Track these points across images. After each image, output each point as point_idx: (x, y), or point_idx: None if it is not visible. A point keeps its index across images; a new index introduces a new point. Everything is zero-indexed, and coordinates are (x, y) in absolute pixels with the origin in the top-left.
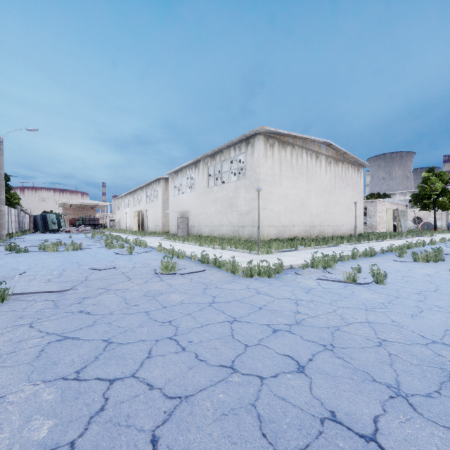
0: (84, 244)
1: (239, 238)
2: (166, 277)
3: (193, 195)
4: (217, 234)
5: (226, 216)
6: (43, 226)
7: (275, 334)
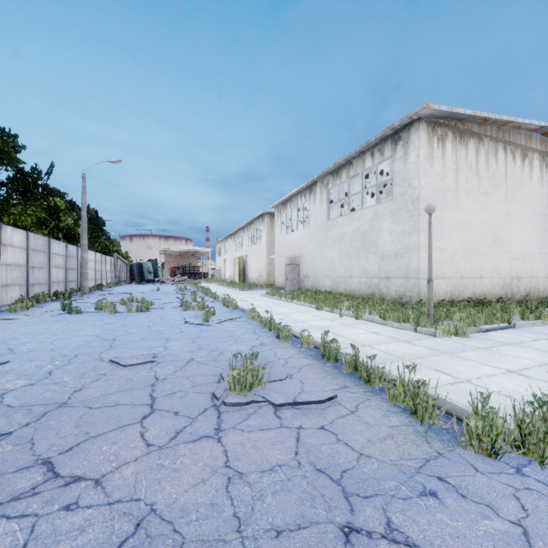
0: (162, 300)
1: (380, 296)
2: (234, 414)
3: (306, 233)
4: (343, 289)
5: (357, 261)
6: (140, 275)
7: None
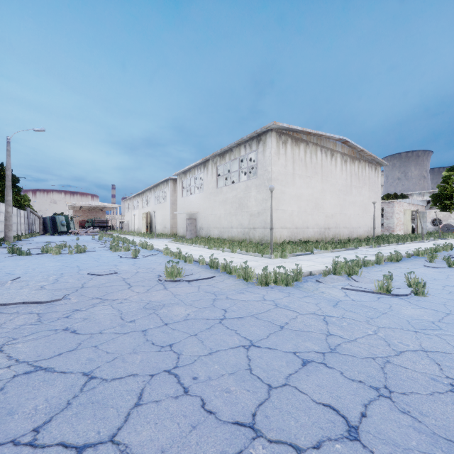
0: (89, 246)
1: (250, 240)
2: (170, 284)
3: (201, 196)
4: (227, 236)
5: (235, 217)
6: (53, 227)
7: (306, 368)
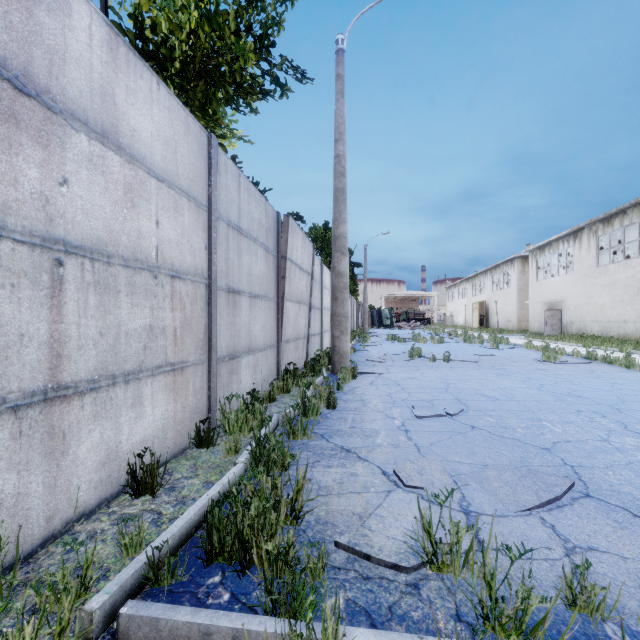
0: None
1: None
2: (548, 364)
3: (569, 279)
4: (615, 334)
5: (632, 307)
6: (378, 321)
7: None
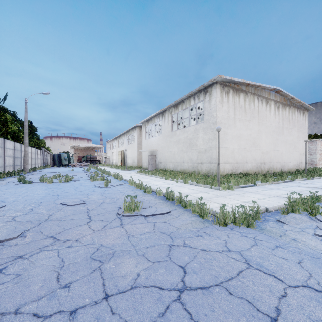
0: (77, 176)
1: (198, 172)
2: (127, 220)
3: (160, 138)
4: (179, 169)
5: (186, 154)
6: (59, 161)
7: None
